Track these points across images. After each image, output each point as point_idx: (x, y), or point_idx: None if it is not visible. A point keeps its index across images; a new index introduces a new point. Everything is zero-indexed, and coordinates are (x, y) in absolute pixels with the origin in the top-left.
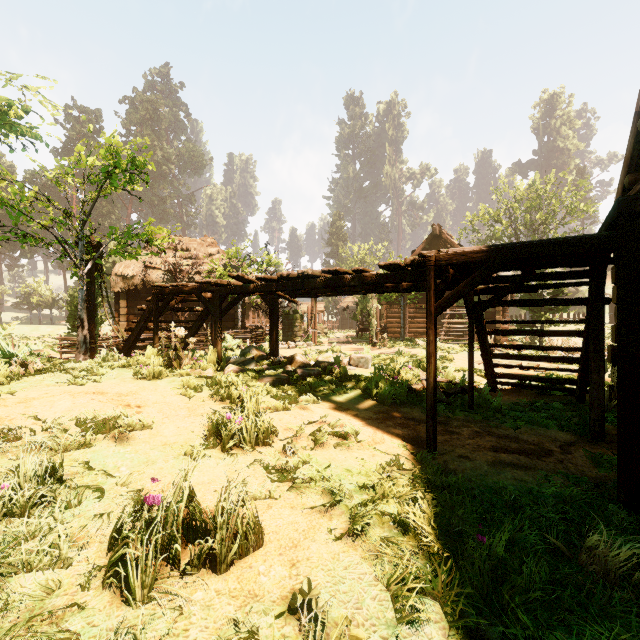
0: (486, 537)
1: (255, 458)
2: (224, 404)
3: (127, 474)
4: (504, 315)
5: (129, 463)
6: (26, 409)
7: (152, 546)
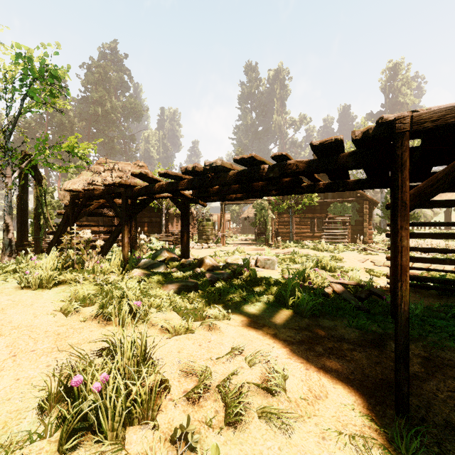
0: None
1: None
2: (111, 325)
3: None
4: (370, 223)
5: None
6: None
7: None
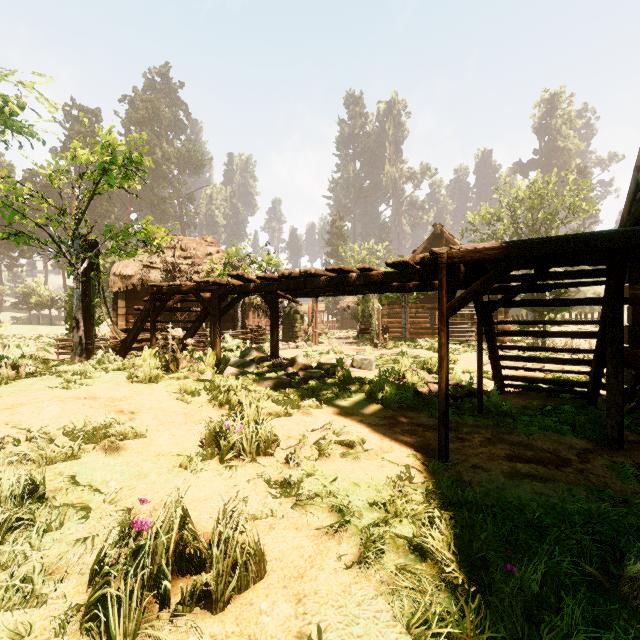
0: (516, 567)
1: (256, 470)
2: (223, 409)
3: (116, 490)
4: (506, 315)
5: (119, 477)
6: (12, 416)
7: (137, 584)
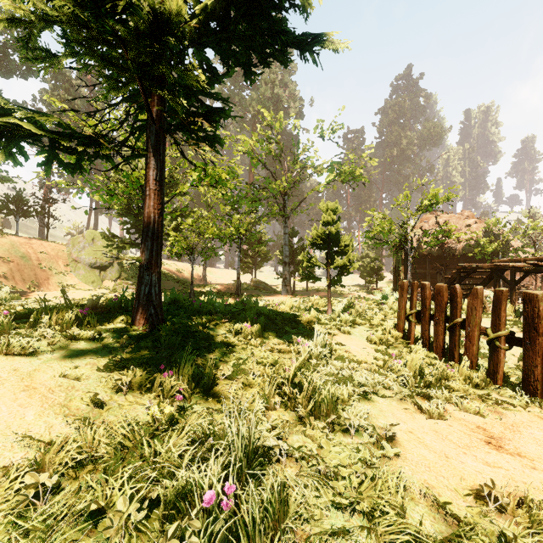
0: None
1: None
2: None
3: None
4: None
5: None
6: None
7: None
